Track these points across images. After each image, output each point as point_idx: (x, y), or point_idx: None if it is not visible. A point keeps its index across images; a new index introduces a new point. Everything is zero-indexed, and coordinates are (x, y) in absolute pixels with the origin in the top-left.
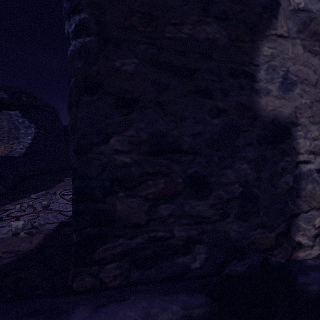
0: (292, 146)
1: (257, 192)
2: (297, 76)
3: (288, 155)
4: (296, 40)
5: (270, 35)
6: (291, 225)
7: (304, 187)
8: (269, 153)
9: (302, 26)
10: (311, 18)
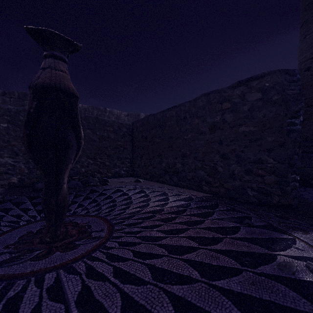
0: None
1: None
2: None
3: None
4: None
5: None
6: None
7: None
8: None
9: None
10: None
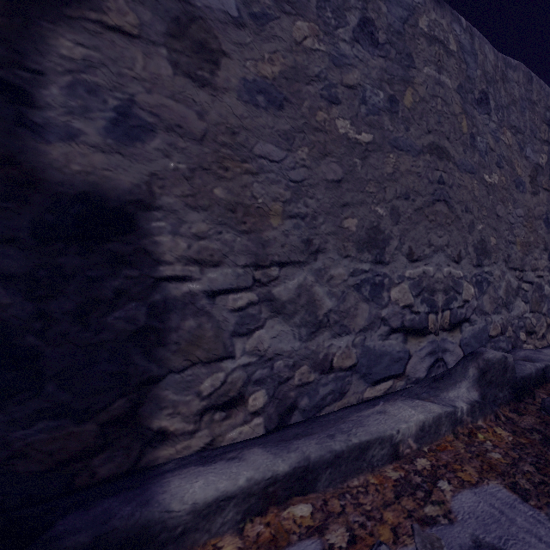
0: (142, 248)
1: (36, 343)
2: (157, 115)
3: (131, 266)
4: (158, 48)
5: (81, 19)
6: (143, 401)
7: (176, 325)
8: (73, 261)
9: (176, 26)
10: (192, 16)
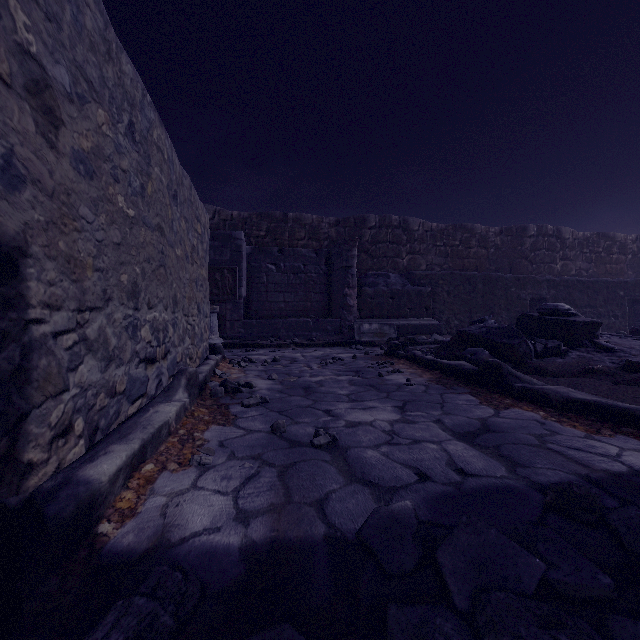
0: (21, 292)
1: None
2: (27, 168)
3: (13, 309)
4: (25, 103)
5: None
6: (18, 437)
7: (37, 364)
8: None
9: (34, 85)
10: (47, 83)
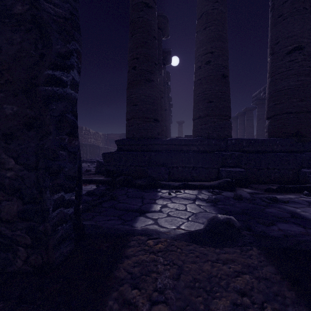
0: None
1: None
2: None
3: None
4: None
5: None
6: None
7: None
8: None
9: None
10: None
